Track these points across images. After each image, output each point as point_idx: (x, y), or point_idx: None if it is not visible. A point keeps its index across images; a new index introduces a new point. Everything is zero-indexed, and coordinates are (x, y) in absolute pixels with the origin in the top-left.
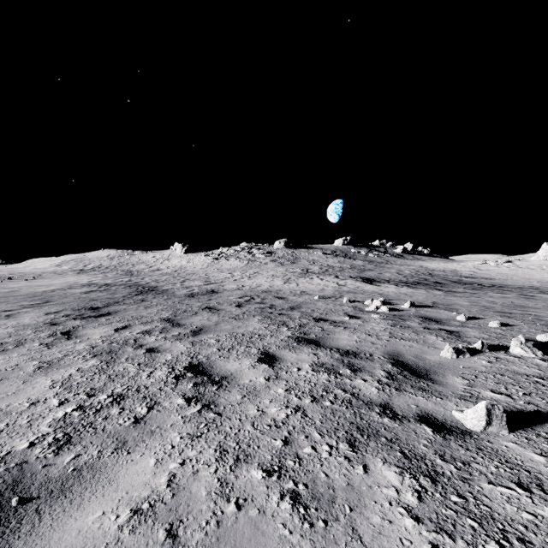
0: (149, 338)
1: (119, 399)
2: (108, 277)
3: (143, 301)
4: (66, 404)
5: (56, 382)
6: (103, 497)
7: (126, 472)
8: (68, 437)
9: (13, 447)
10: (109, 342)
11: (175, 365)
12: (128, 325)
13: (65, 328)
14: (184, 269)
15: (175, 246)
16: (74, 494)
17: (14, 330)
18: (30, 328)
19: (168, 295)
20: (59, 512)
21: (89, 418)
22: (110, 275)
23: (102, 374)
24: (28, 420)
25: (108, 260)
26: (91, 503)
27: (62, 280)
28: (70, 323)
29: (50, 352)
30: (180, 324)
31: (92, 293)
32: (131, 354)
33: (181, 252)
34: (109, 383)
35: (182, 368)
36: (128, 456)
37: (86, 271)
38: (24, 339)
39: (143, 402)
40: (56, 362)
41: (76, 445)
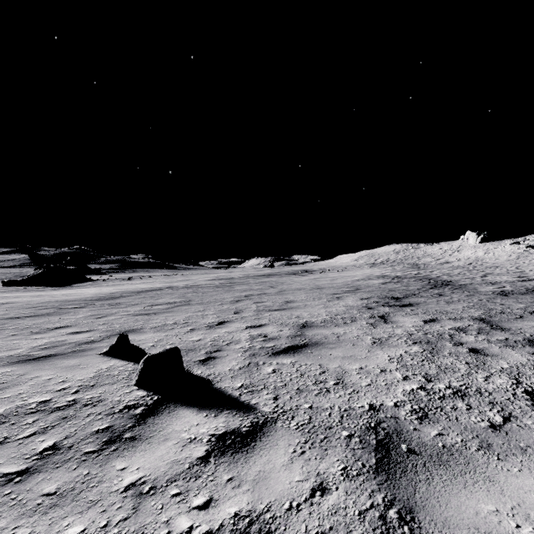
0: (466, 337)
1: (460, 394)
2: (396, 270)
3: (441, 296)
4: (408, 380)
5: (391, 358)
6: (488, 492)
7: (505, 479)
8: (423, 412)
9: (383, 401)
10: (422, 332)
11: (519, 377)
12: (434, 319)
13: (379, 312)
14: (481, 261)
15: (466, 235)
16: (453, 470)
17: (345, 308)
18: (354, 309)
19: (468, 291)
20: (446, 479)
21: (436, 401)
22: (397, 268)
23: (430, 362)
24: (384, 383)
25: (394, 254)
26: (476, 490)
27: (360, 272)
28: (381, 309)
29: (376, 331)
30: (501, 328)
31: (387, 284)
32: (452, 349)
33: (475, 241)
34: (441, 373)
35: (532, 384)
36: (501, 463)
37: (377, 264)
38: (354, 317)
39: (491, 407)
40: (385, 341)
41: (435, 423)
